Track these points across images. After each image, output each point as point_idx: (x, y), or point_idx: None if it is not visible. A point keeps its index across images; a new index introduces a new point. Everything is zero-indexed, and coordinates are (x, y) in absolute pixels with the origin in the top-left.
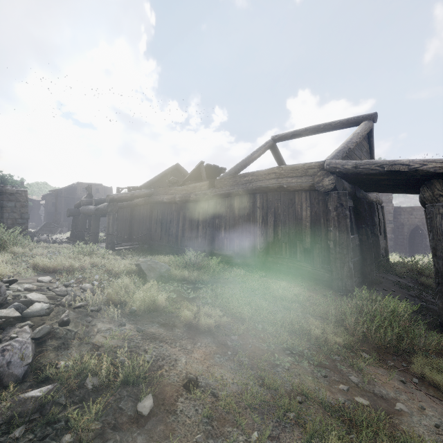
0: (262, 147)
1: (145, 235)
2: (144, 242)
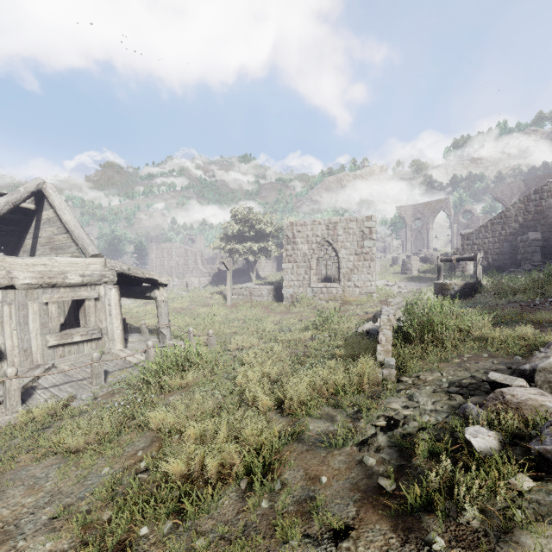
0: None
1: None
2: None
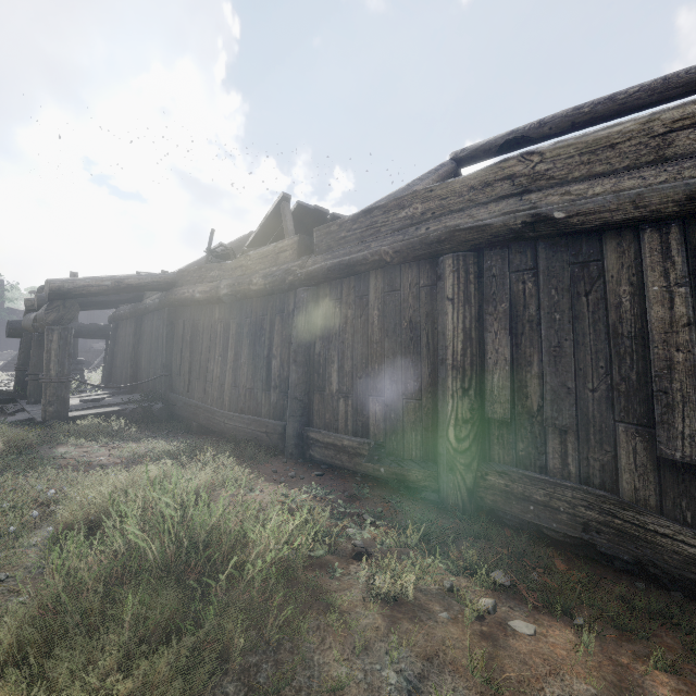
0: (432, 171)
1: (159, 380)
2: (156, 396)
